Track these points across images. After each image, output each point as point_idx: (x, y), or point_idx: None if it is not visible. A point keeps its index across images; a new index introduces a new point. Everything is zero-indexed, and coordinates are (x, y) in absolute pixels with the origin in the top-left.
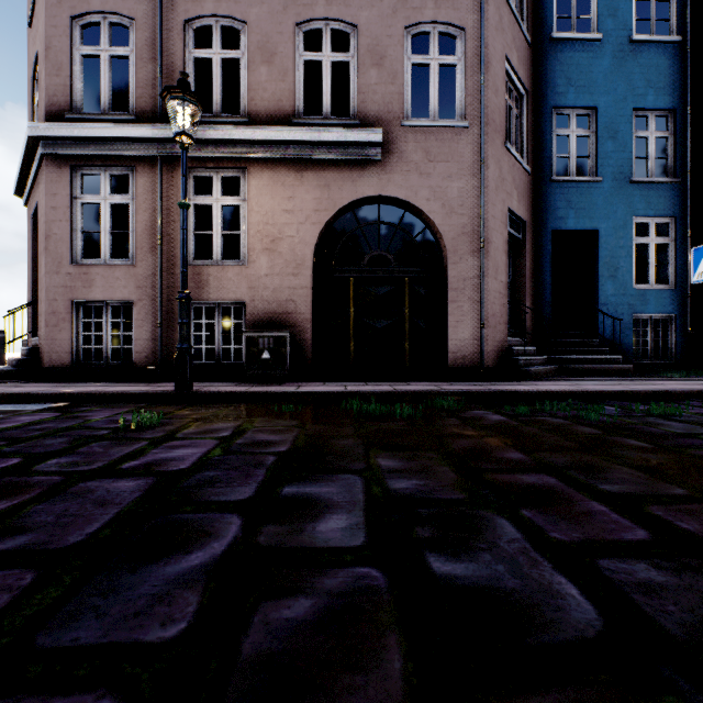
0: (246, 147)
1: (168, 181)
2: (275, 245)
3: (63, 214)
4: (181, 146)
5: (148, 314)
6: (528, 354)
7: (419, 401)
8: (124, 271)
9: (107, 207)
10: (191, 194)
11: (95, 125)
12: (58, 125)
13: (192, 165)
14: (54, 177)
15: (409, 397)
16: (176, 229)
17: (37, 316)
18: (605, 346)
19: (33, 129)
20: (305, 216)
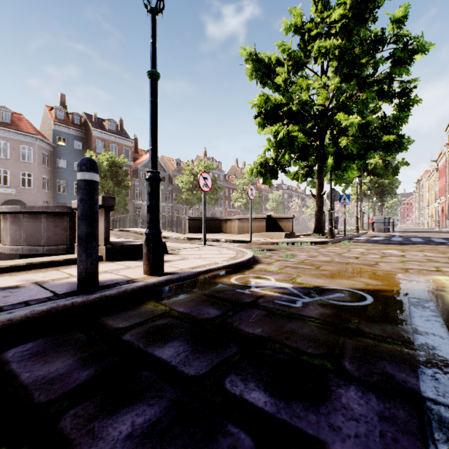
0: None
1: None
2: None
3: None
4: None
5: None
6: None
7: None
8: None
9: None
10: None
11: None
12: None
13: None
14: None
15: None
16: None
17: None
18: None
19: None
20: None
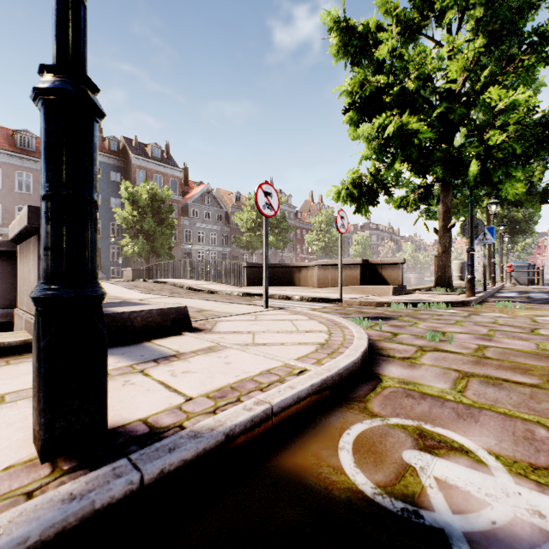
0: (2, 231)
1: None
2: None
3: None
4: None
5: None
6: None
7: None
8: None
9: None
10: None
11: None
12: None
13: None
14: None
15: None
16: None
17: None
18: (104, 273)
19: None
20: None
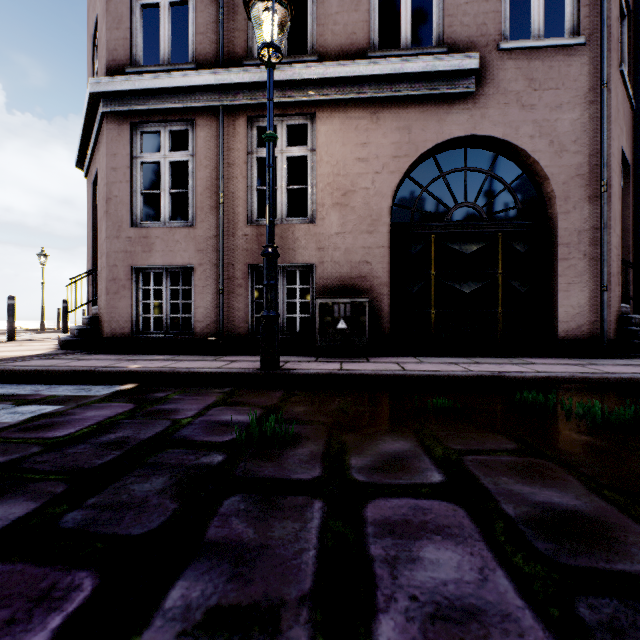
0: (315, 89)
1: (230, 133)
2: (346, 199)
3: (123, 175)
4: (268, 63)
5: (209, 280)
6: (639, 323)
7: (597, 391)
8: (184, 234)
9: (166, 165)
10: (254, 147)
11: (155, 76)
12: (119, 79)
13: (255, 114)
14: (114, 136)
15: (575, 383)
16: (238, 185)
17: (97, 285)
18: None
19: (94, 84)
20: (382, 164)
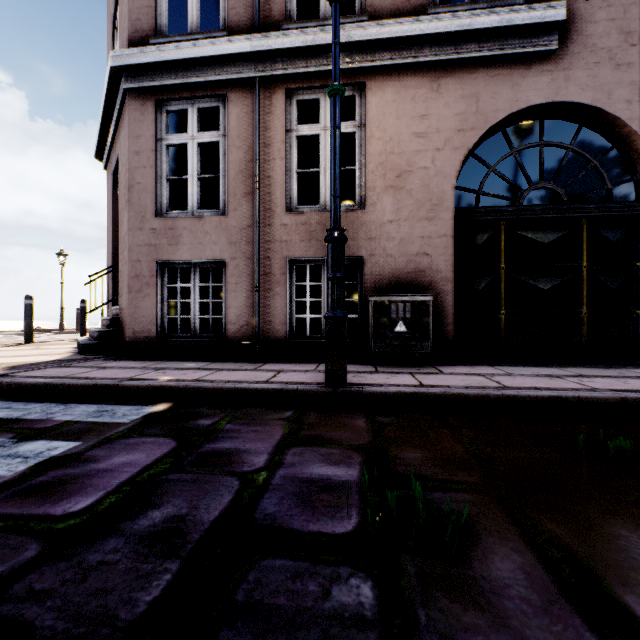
0: (365, 54)
1: (266, 109)
2: (401, 181)
3: (146, 159)
4: None
5: (242, 276)
6: None
7: None
8: (214, 224)
9: (194, 147)
10: (293, 124)
11: (183, 45)
12: (142, 50)
13: (295, 85)
14: (137, 116)
15: None
16: (275, 167)
17: (117, 284)
18: None
19: (115, 57)
20: (444, 140)
